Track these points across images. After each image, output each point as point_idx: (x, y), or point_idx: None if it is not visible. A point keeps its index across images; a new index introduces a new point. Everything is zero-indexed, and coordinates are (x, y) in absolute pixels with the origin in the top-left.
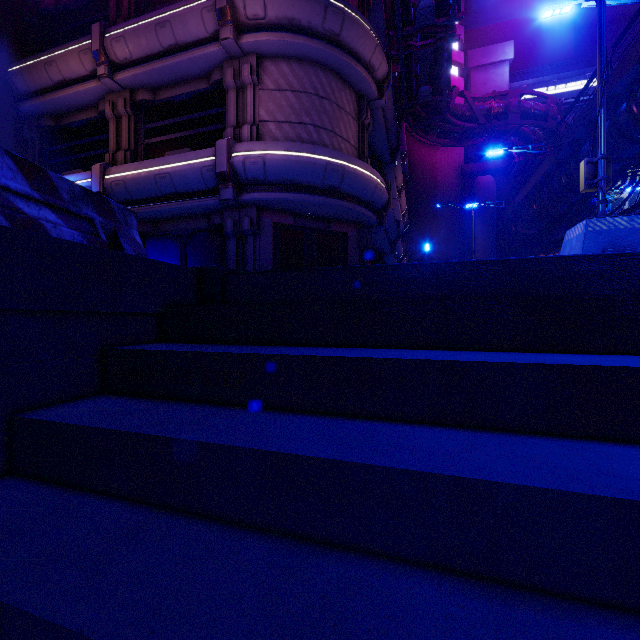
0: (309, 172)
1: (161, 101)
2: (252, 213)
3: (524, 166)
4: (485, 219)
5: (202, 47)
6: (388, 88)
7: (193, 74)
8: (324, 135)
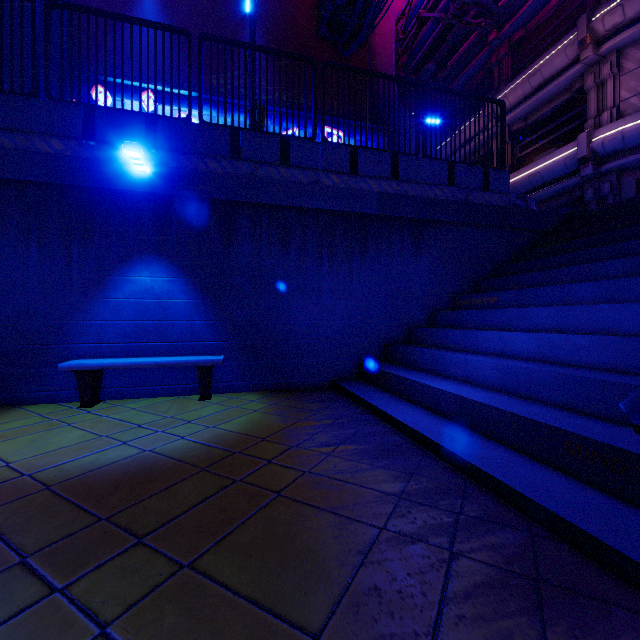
0: None
1: (530, 123)
2: (611, 178)
3: None
4: None
5: (565, 73)
6: None
7: (557, 93)
8: None
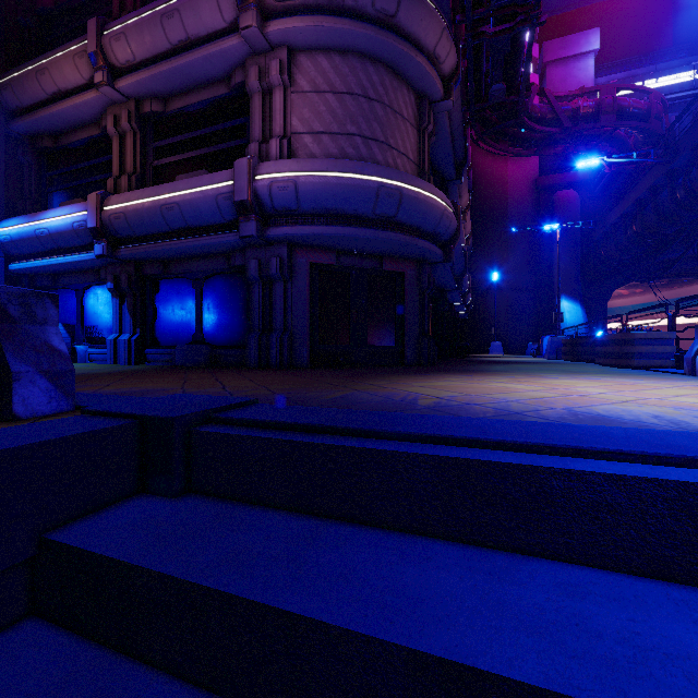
0: (355, 198)
1: (172, 112)
2: (282, 252)
3: (615, 177)
4: (567, 242)
5: (219, 41)
6: (456, 85)
7: (210, 77)
8: (375, 148)
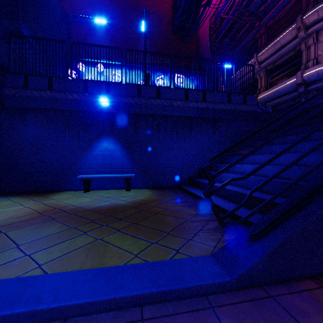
0: None
1: (276, 66)
2: (313, 93)
3: None
4: None
5: (291, 42)
6: None
7: (288, 51)
8: None
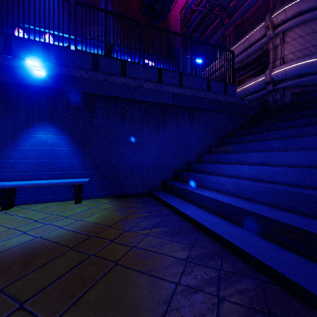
0: (308, 68)
1: (243, 64)
2: (280, 92)
3: None
4: None
5: (259, 41)
6: None
7: (256, 50)
8: None
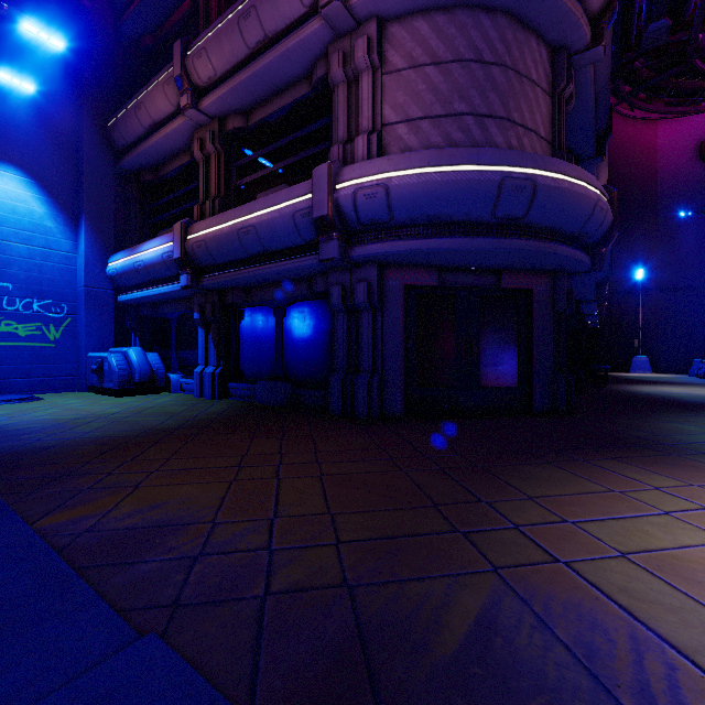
0: (467, 198)
1: (254, 126)
2: (370, 275)
3: None
4: None
5: (297, 30)
6: (609, 24)
7: (290, 77)
8: (492, 128)
